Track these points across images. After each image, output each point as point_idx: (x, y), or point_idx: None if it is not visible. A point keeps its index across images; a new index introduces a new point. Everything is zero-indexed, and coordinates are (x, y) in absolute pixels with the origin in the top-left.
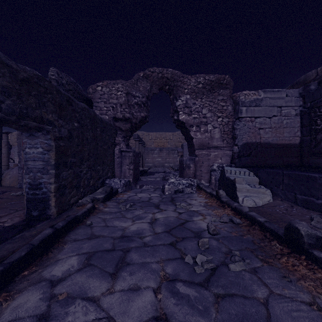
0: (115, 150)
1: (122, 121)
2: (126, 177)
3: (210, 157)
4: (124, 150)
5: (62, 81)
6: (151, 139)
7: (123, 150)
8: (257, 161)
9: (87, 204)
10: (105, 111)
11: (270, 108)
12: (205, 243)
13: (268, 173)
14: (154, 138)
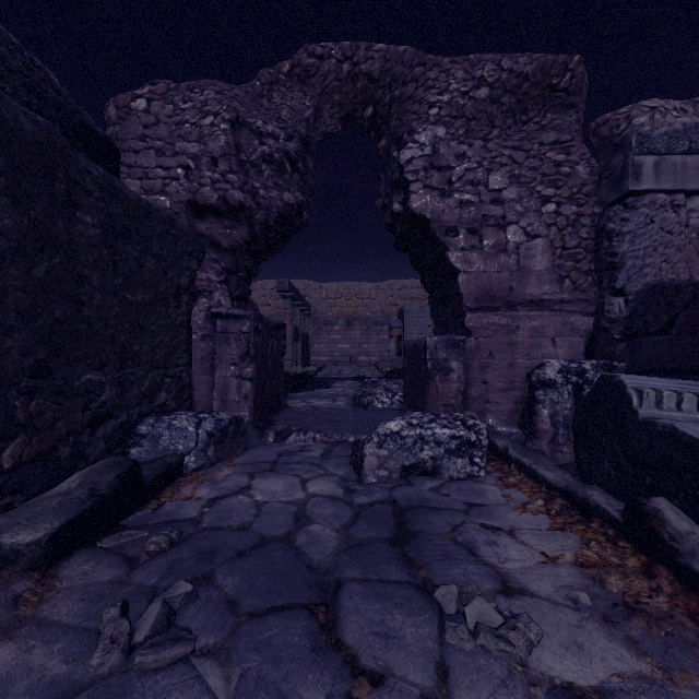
0: (194, 314)
1: (218, 215)
2: (228, 406)
3: (515, 336)
4: (222, 311)
5: None
6: (325, 297)
7: (217, 313)
8: (696, 349)
9: None
10: (160, 181)
11: None
12: None
13: None
14: (332, 295)
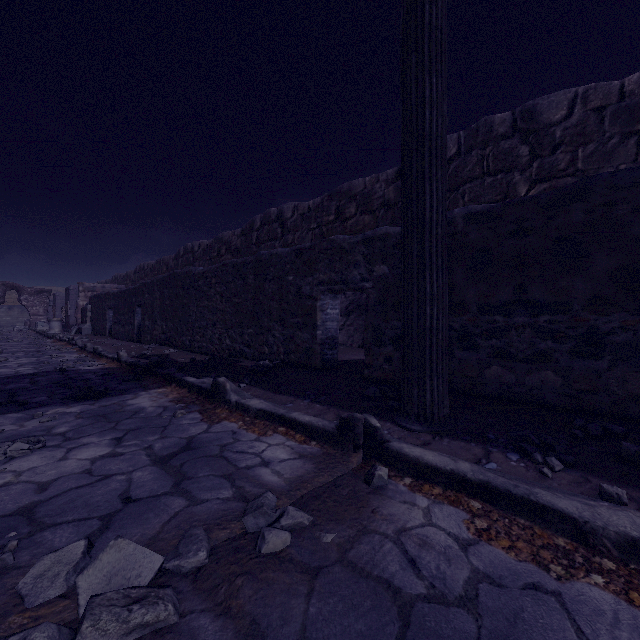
0: None
1: None
2: None
3: (38, 319)
4: None
5: None
6: None
7: None
8: None
9: None
10: None
11: None
12: (21, 331)
13: None
14: None
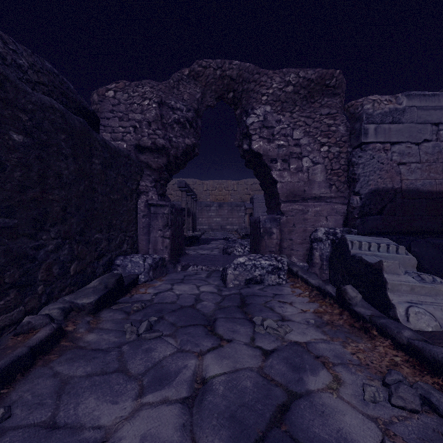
0: (138, 203)
1: (151, 151)
2: (157, 252)
3: (306, 215)
4: (154, 202)
5: (18, 60)
6: (206, 189)
7: (151, 203)
8: (396, 222)
9: (41, 328)
10: (121, 134)
11: (419, 127)
12: None
13: (442, 248)
14: (210, 188)
